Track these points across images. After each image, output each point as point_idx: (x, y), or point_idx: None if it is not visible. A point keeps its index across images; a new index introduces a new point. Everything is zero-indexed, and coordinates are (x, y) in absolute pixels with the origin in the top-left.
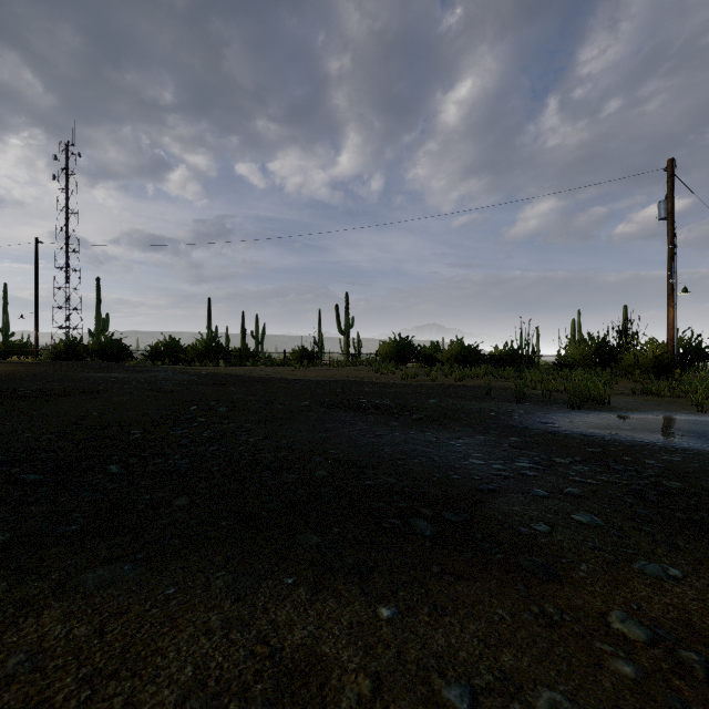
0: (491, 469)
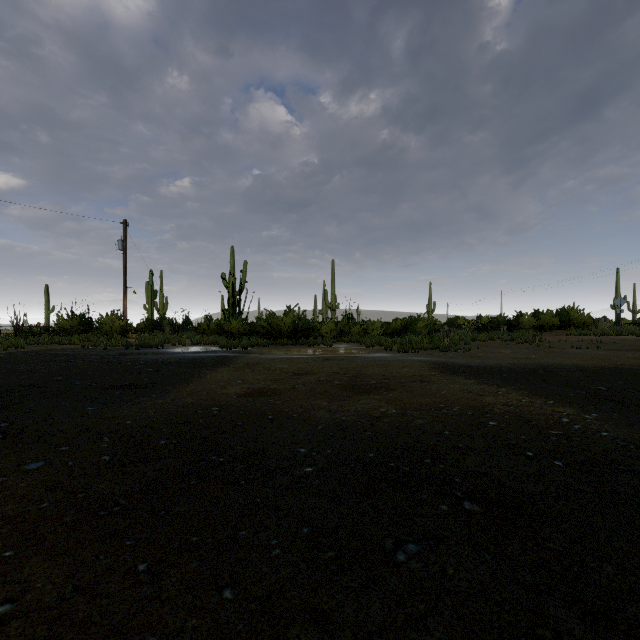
0: (213, 354)
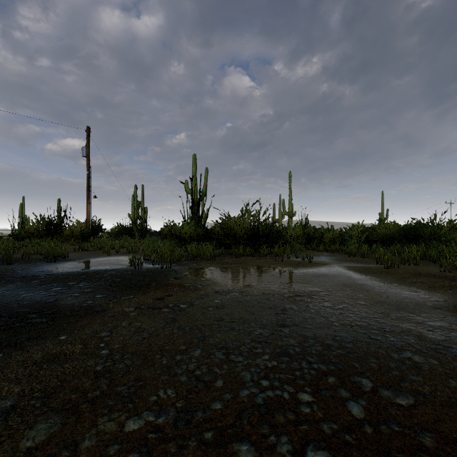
0: (42, 295)
